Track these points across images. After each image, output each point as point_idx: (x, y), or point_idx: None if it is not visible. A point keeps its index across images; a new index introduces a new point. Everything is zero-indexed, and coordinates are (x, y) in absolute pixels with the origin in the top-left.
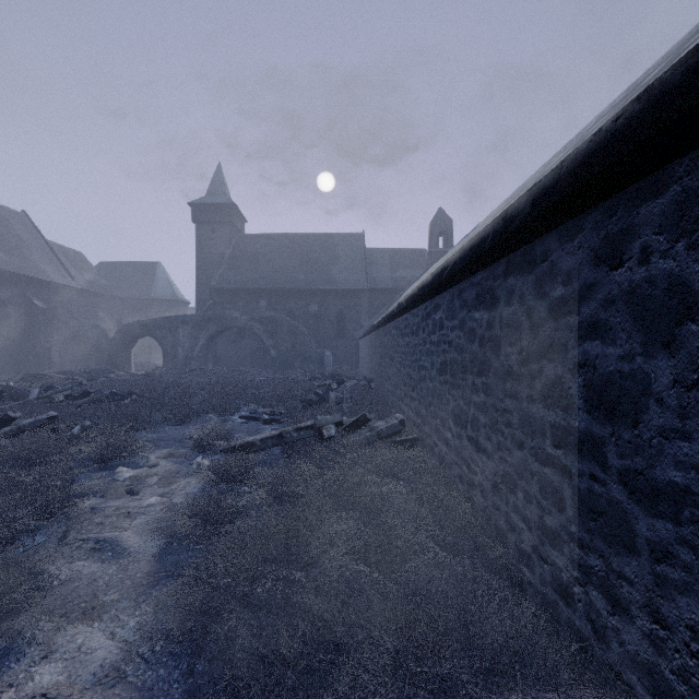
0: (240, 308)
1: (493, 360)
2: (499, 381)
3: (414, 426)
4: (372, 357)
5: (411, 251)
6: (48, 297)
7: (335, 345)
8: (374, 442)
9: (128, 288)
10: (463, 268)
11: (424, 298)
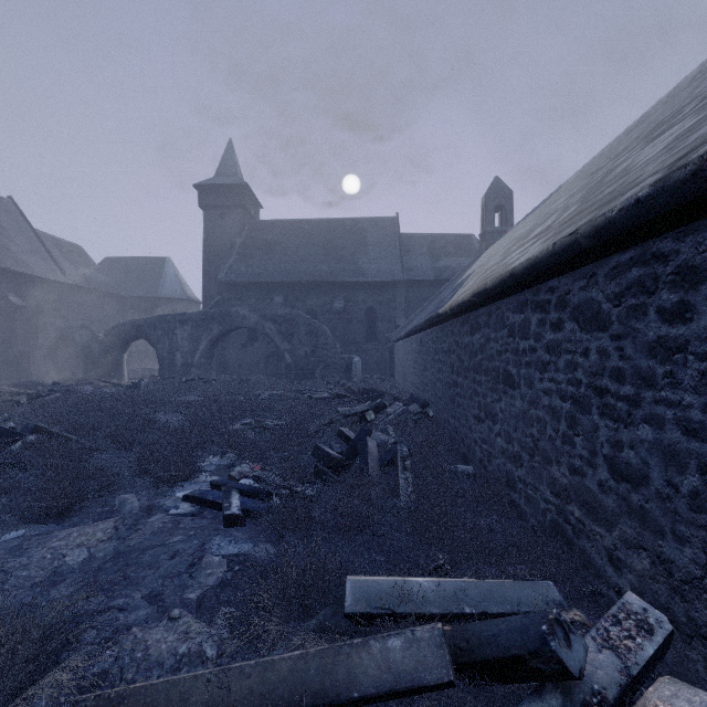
0: (252, 305)
1: None
2: None
3: None
4: (427, 368)
5: (455, 236)
6: (31, 294)
7: (365, 349)
8: None
9: (133, 286)
10: None
11: None
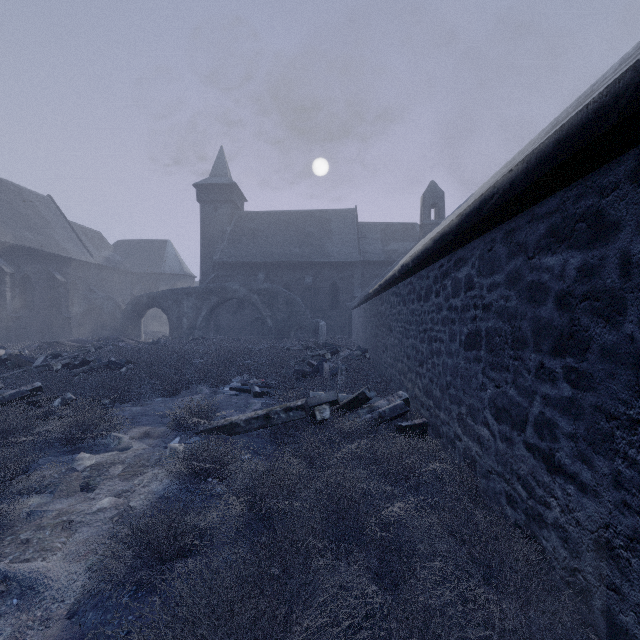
0: (240, 281)
1: (597, 331)
2: (619, 368)
3: (422, 407)
4: (367, 327)
5: (402, 225)
6: (69, 272)
7: (329, 315)
8: (375, 426)
9: (141, 264)
10: (530, 187)
11: (440, 253)
